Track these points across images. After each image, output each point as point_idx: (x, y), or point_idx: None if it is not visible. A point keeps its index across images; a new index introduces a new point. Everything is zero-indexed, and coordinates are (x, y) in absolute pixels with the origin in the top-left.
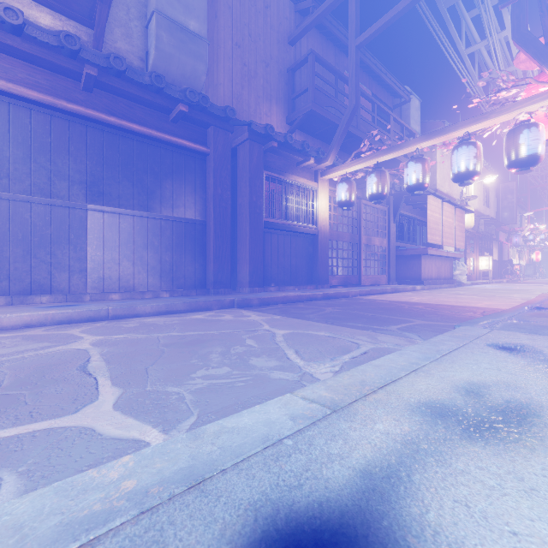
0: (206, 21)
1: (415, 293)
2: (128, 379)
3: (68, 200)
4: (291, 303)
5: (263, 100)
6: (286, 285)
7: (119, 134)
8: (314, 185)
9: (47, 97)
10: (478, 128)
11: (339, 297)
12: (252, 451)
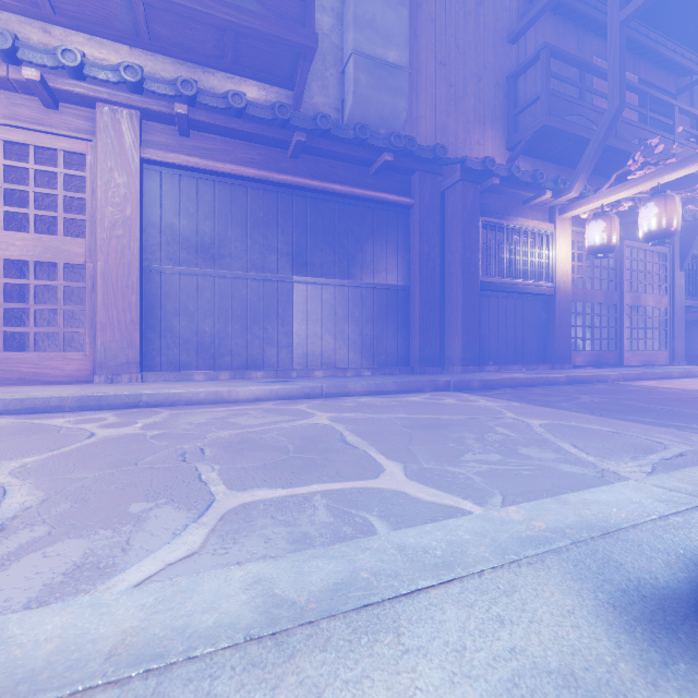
0: (407, 47)
1: None
2: (397, 455)
3: (276, 274)
4: (522, 387)
5: (474, 125)
6: (508, 364)
7: (321, 198)
8: (549, 227)
9: (261, 172)
10: None
11: (591, 382)
12: (639, 520)
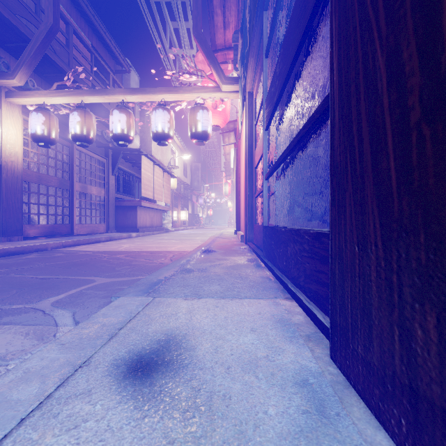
0: None
1: (129, 240)
2: None
3: None
4: None
5: None
6: None
7: None
8: None
9: None
10: (171, 99)
11: (30, 251)
12: None
